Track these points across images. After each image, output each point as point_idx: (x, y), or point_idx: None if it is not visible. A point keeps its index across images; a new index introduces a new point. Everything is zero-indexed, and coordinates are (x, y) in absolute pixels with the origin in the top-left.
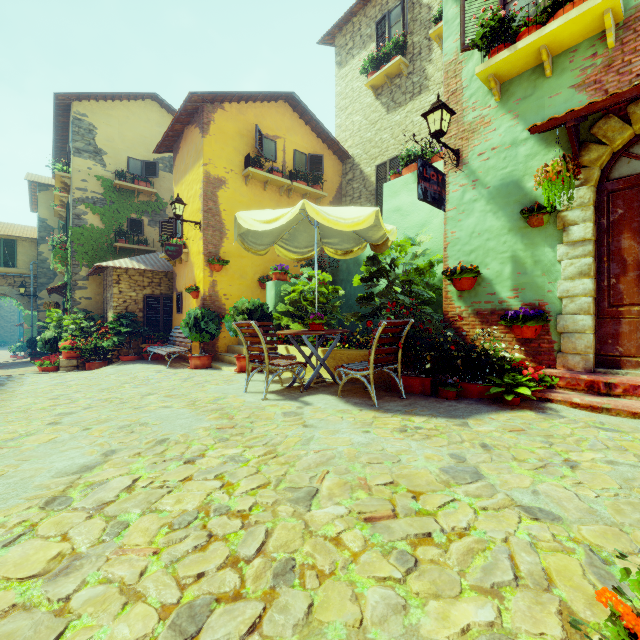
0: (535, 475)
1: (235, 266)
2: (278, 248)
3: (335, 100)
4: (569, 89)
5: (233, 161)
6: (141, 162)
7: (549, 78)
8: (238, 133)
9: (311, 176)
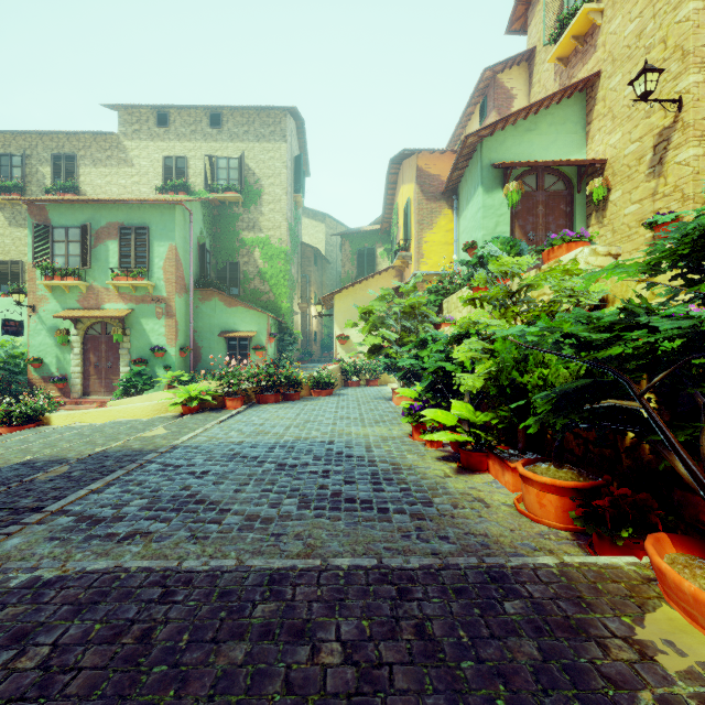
0: None
1: None
2: None
3: None
4: (75, 300)
5: None
6: None
7: (69, 293)
8: None
9: None
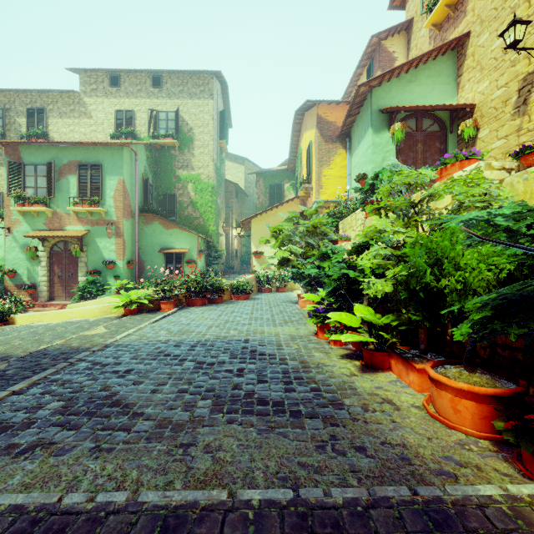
0: None
1: None
2: None
3: None
4: (42, 223)
5: None
6: None
7: (38, 217)
8: None
9: None
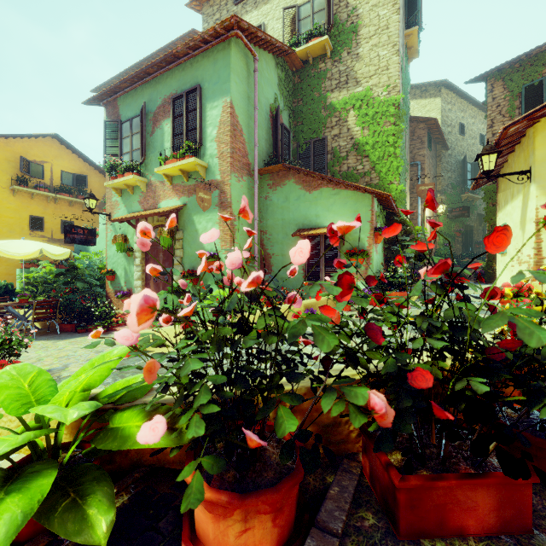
0: (39, 353)
1: None
2: None
3: None
4: (137, 202)
5: (1, 179)
6: None
7: (133, 194)
8: (6, 160)
9: (77, 189)
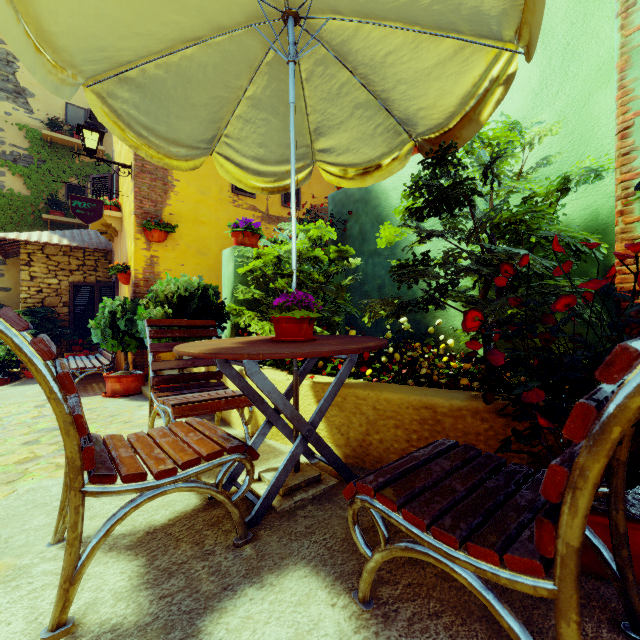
0: None
1: (189, 236)
2: (222, 163)
3: None
4: None
5: None
6: (84, 111)
7: None
8: None
9: None
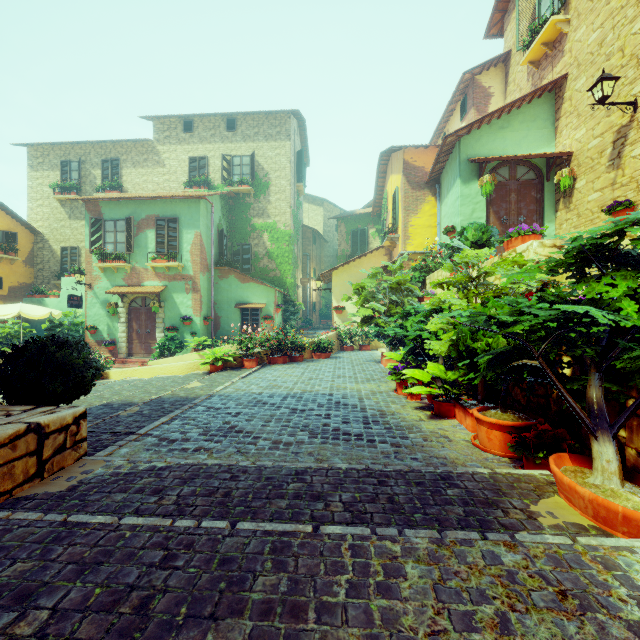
0: None
1: None
2: None
3: (28, 189)
4: (122, 279)
5: None
6: None
7: (117, 273)
8: None
9: (7, 245)
